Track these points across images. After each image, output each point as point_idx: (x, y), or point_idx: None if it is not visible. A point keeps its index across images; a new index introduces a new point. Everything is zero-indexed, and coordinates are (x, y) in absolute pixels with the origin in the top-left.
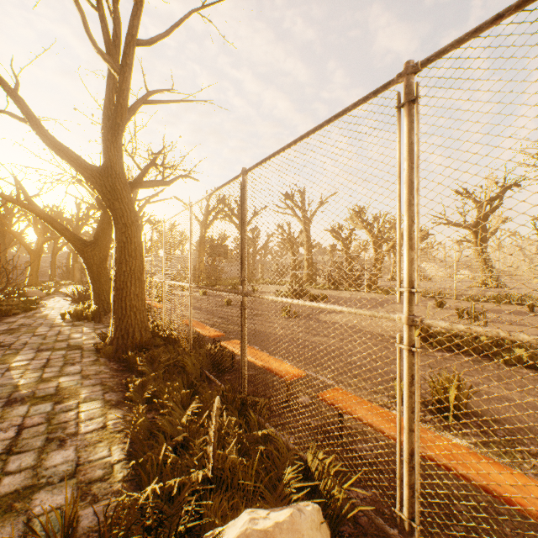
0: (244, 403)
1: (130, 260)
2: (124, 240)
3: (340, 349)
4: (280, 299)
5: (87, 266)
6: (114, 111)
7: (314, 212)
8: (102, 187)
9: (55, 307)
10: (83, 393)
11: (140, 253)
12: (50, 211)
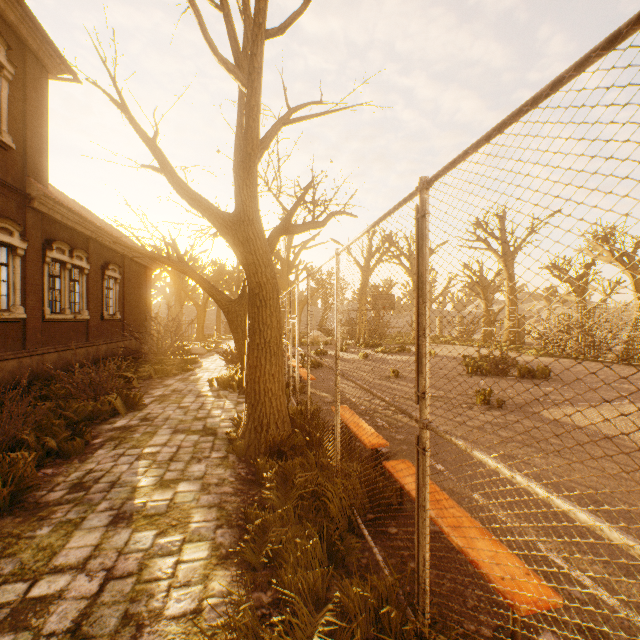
0: (422, 638)
1: (264, 329)
2: (258, 304)
3: (606, 497)
4: (520, 482)
5: (233, 328)
6: (244, 138)
7: (521, 242)
8: (234, 237)
9: (209, 368)
10: (193, 521)
11: (277, 320)
12: (214, 265)
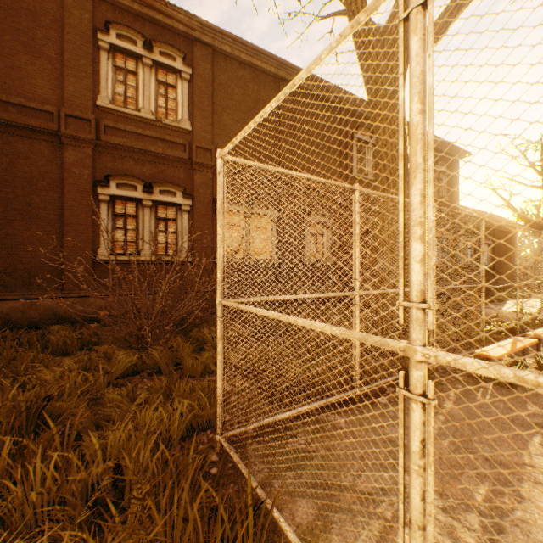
0: None
1: None
2: None
3: None
4: None
5: None
6: None
7: None
8: None
9: None
10: None
11: None
12: None
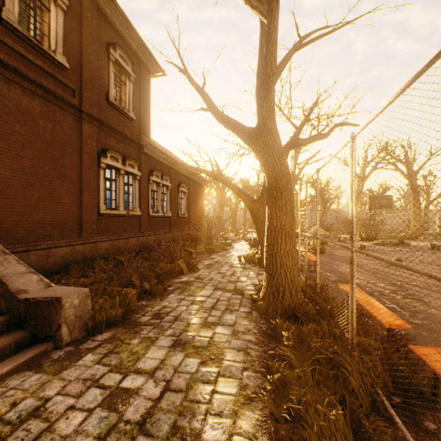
0: None
1: (280, 215)
2: (275, 195)
3: None
4: None
5: (255, 220)
6: (264, 62)
7: None
8: (256, 145)
9: (238, 249)
10: (226, 359)
11: (290, 207)
12: (241, 182)
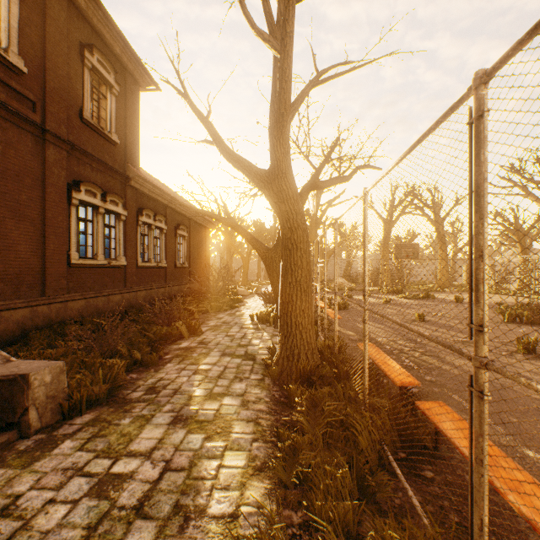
0: None
1: (295, 269)
2: (289, 247)
3: None
4: None
5: (269, 273)
6: (277, 100)
7: None
8: (269, 190)
9: (251, 306)
10: (234, 432)
11: (306, 261)
12: (255, 224)
